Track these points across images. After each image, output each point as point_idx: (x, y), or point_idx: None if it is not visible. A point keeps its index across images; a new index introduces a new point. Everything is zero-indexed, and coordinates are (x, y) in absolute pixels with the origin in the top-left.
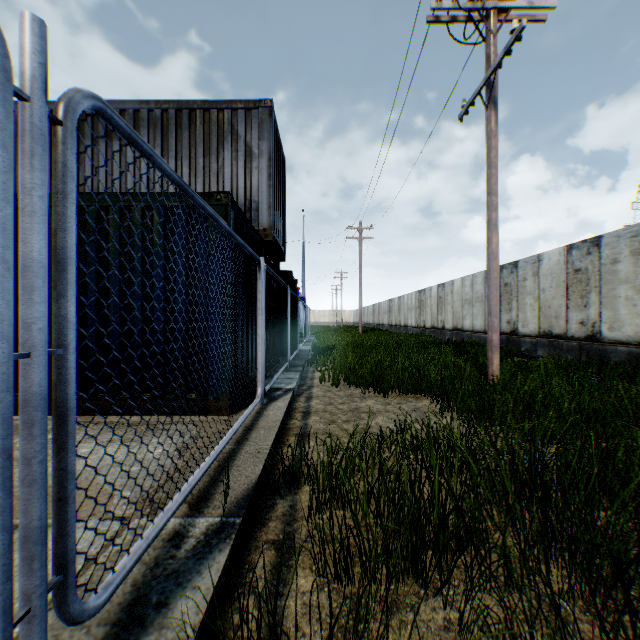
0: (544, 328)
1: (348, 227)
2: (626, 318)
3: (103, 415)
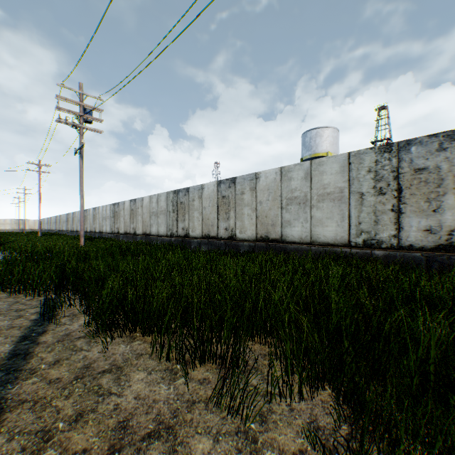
0: (126, 230)
1: (29, 162)
2: (140, 227)
3: None
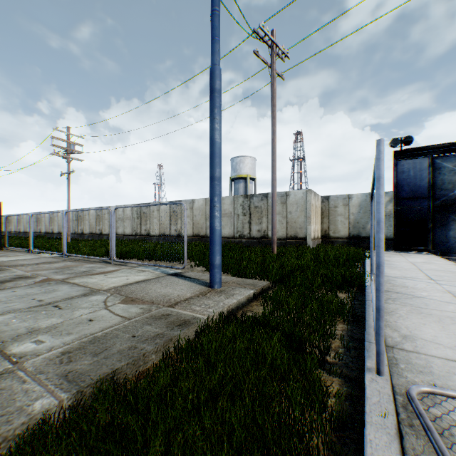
0: (91, 231)
1: None
2: (107, 228)
3: None
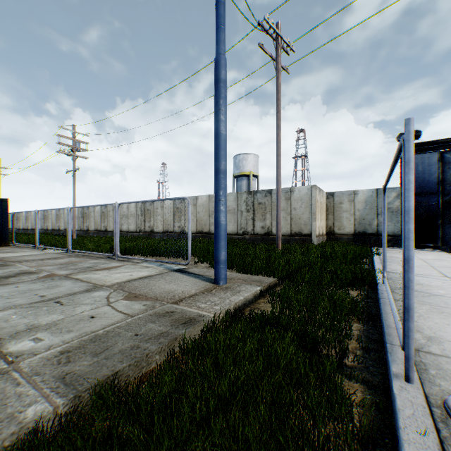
0: (96, 228)
1: None
2: (112, 225)
3: None
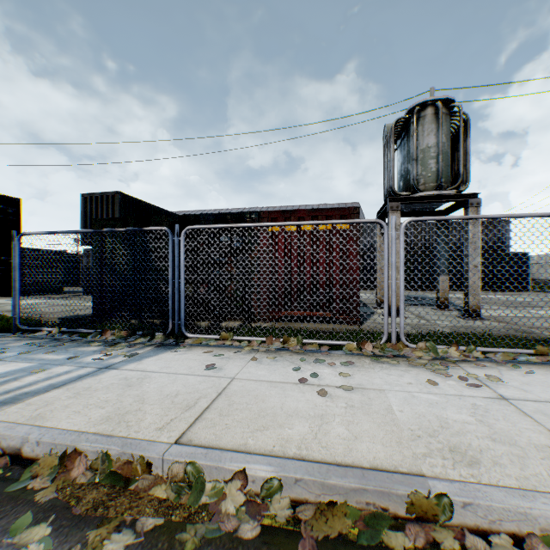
0: None
1: None
2: None
3: (502, 292)
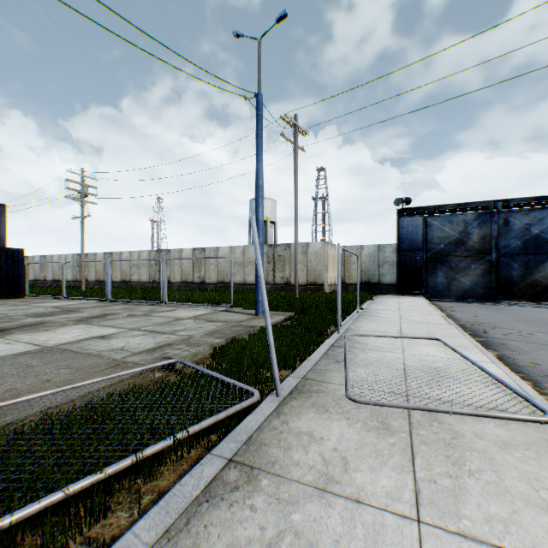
0: (98, 279)
1: None
2: (119, 275)
3: None
